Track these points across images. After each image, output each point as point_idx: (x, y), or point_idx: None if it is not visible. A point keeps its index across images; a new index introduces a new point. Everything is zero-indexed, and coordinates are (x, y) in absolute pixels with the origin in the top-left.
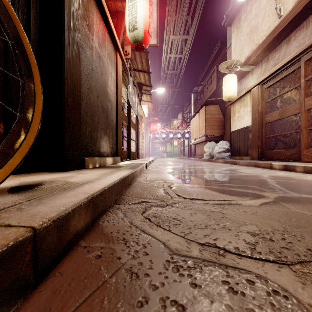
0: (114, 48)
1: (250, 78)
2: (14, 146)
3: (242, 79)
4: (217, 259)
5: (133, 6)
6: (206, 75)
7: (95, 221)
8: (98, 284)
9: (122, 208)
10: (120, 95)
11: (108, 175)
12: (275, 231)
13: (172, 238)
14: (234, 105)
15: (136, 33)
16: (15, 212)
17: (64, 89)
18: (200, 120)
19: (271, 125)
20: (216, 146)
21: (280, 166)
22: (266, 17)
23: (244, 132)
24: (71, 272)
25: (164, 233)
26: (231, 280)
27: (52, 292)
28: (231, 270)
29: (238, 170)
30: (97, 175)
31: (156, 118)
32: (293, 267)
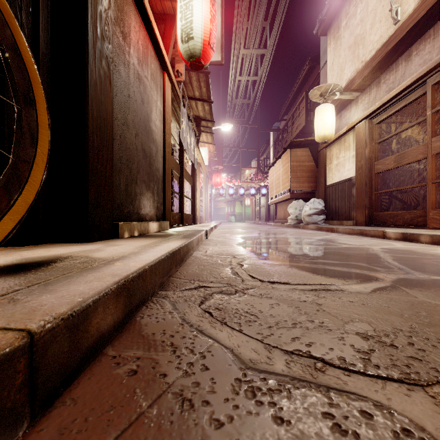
0: (160, 67)
1: (354, 110)
2: (4, 205)
3: (341, 111)
4: (313, 377)
5: (187, 6)
6: (291, 105)
7: (130, 316)
8: (130, 419)
9: (171, 296)
10: (168, 134)
11: (151, 248)
12: (397, 332)
13: (245, 343)
14: (330, 147)
15: (191, 44)
16: (5, 306)
17: (87, 123)
18: (282, 169)
19: (384, 176)
20: (305, 206)
21: (396, 234)
22: (376, 23)
23: (346, 186)
24: (90, 398)
25: (232, 334)
26: (337, 411)
27: (58, 432)
28: (335, 395)
29: (337, 241)
30: (135, 247)
31: (220, 166)
32: (430, 390)
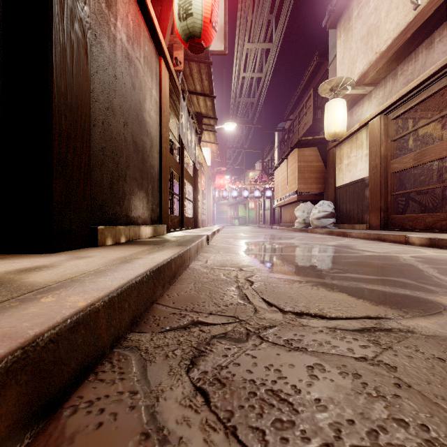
0: (156, 52)
1: (367, 105)
2: None
3: (353, 108)
4: None
5: None
6: (297, 104)
7: (47, 414)
8: None
9: (144, 346)
10: (166, 128)
11: (127, 263)
12: None
13: None
14: (341, 146)
15: (190, 22)
16: None
17: (50, 98)
18: (288, 170)
19: (400, 176)
20: (314, 209)
21: (422, 240)
22: (393, 9)
23: (358, 187)
24: None
25: None
26: None
27: None
28: None
29: (355, 247)
30: (106, 261)
31: (223, 167)
32: None
